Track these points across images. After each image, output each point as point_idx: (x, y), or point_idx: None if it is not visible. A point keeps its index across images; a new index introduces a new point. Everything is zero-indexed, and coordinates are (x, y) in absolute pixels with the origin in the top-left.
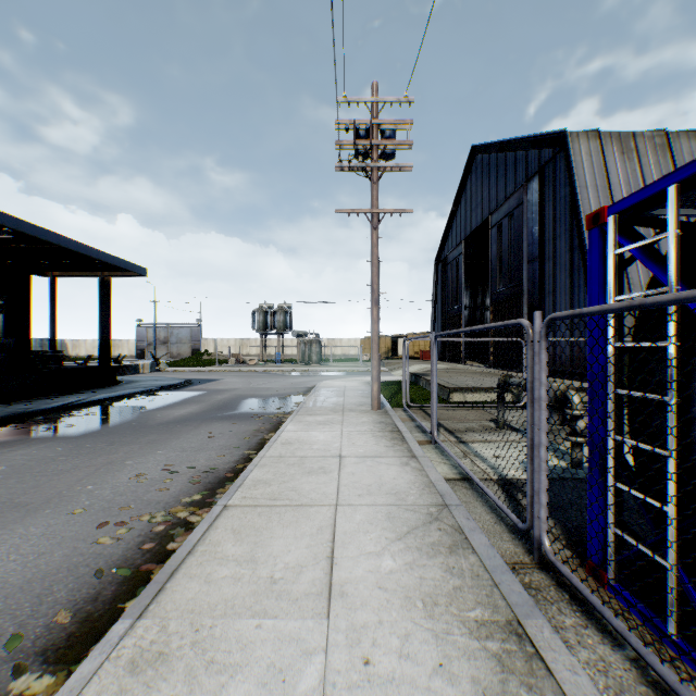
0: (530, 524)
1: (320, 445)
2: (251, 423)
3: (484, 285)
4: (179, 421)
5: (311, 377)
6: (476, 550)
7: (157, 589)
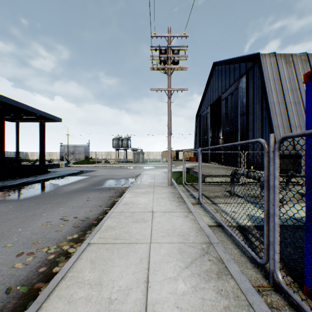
0: (265, 261)
1: (142, 205)
2: (109, 192)
3: (218, 127)
4: (74, 191)
5: (139, 169)
6: (233, 276)
7: (36, 309)
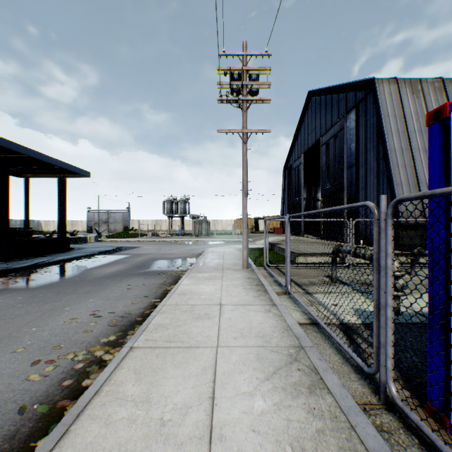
0: (375, 370)
1: (206, 295)
2: (158, 278)
3: (316, 184)
4: (109, 276)
5: (201, 245)
6: (331, 390)
7: (62, 432)
